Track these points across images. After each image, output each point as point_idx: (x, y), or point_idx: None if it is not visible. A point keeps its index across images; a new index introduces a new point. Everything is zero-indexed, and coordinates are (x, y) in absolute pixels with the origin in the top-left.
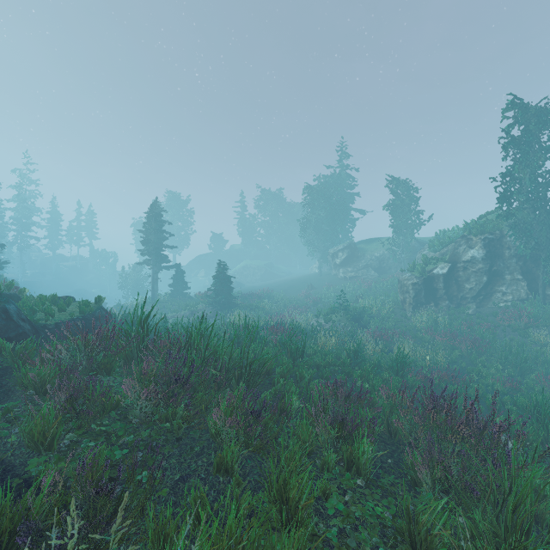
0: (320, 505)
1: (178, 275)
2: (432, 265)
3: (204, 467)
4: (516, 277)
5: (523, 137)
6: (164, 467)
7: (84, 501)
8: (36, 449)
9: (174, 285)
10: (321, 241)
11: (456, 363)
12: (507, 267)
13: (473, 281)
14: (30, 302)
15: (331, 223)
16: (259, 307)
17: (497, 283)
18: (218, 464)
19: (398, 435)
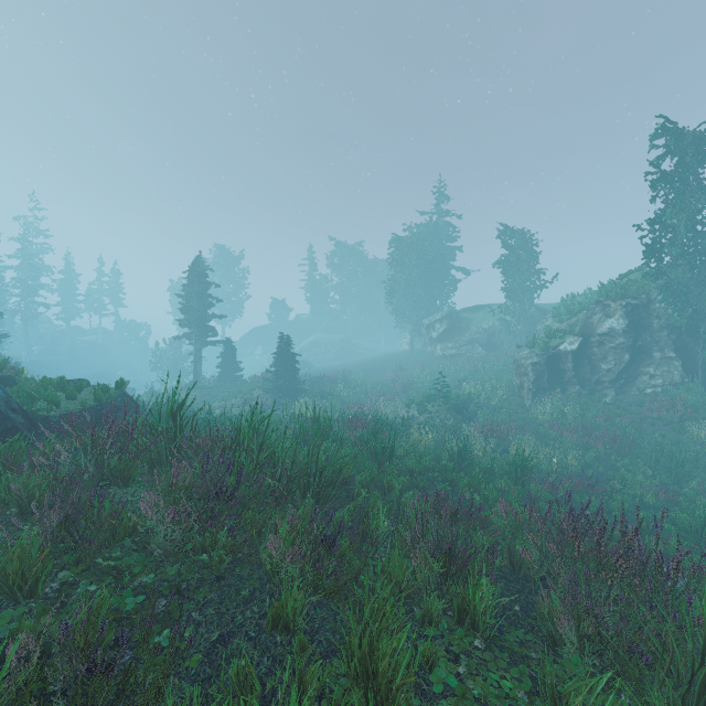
0: (422, 678)
1: (228, 352)
2: (558, 339)
3: (254, 621)
4: (667, 354)
5: (677, 173)
6: (197, 621)
7: (68, 684)
8: (11, 597)
9: (222, 366)
10: (413, 308)
11: (591, 467)
12: (656, 342)
13: (612, 360)
14: (29, 386)
15: (425, 286)
16: (333, 394)
17: (642, 362)
18: (274, 617)
19: (524, 568)
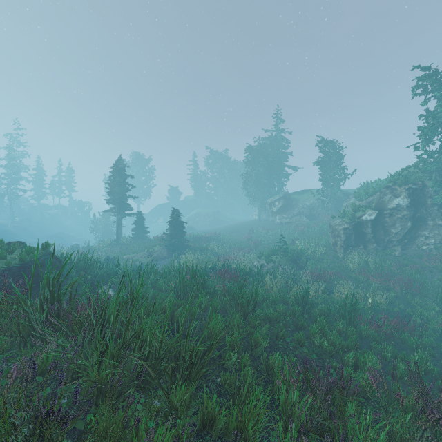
0: None
1: (139, 221)
2: (361, 212)
3: None
4: (437, 222)
5: None
6: None
7: None
8: None
9: (135, 230)
10: (260, 192)
11: (393, 303)
12: (429, 214)
13: (399, 226)
14: None
15: (268, 178)
16: (208, 248)
17: (420, 228)
18: None
19: None
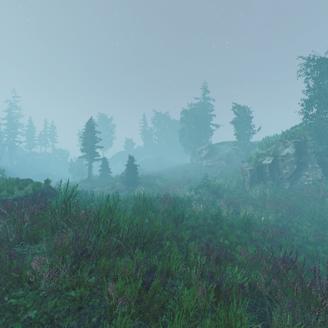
0: None
1: (104, 164)
2: (262, 158)
3: None
4: (315, 165)
5: (320, 78)
6: None
7: None
8: None
9: (102, 170)
10: (192, 143)
11: (280, 221)
12: (309, 159)
13: (288, 168)
14: (0, 183)
15: (198, 133)
16: (154, 184)
17: (303, 169)
18: None
19: (256, 289)
